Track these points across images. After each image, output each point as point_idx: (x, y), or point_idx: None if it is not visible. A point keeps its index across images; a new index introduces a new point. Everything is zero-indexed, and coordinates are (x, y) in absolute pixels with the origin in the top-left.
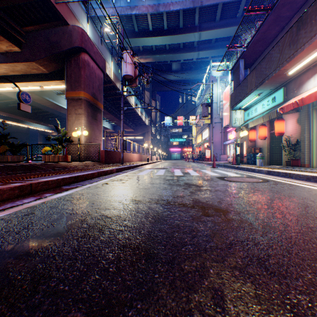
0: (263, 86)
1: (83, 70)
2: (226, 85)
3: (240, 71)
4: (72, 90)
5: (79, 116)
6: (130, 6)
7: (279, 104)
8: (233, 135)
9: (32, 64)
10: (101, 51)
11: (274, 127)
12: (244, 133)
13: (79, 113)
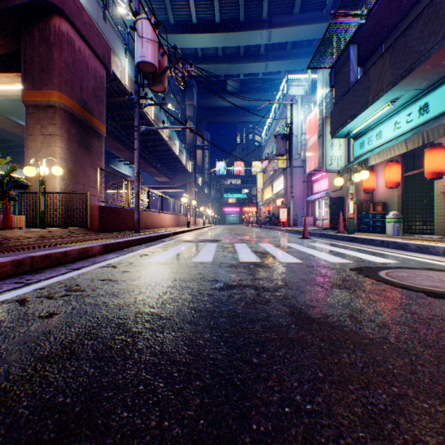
0: (408, 80)
1: (57, 49)
2: (311, 108)
3: (351, 66)
4: (34, 89)
5: (50, 140)
6: None
7: (439, 115)
8: (323, 186)
9: None
10: (104, 32)
11: (425, 162)
12: (363, 176)
13: (51, 134)
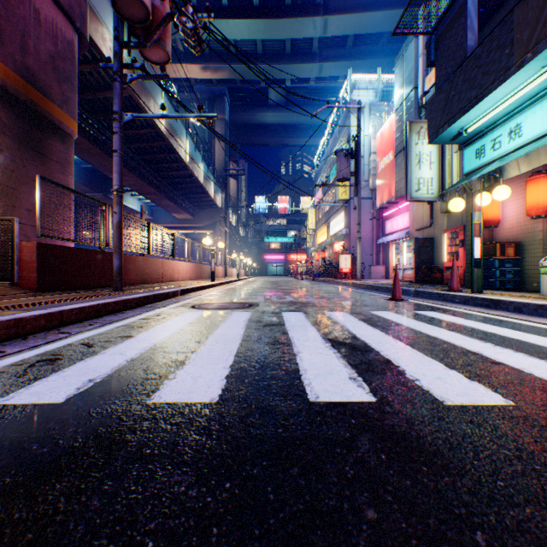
0: None
1: None
2: (384, 118)
3: (469, 21)
4: None
5: None
6: None
7: None
8: (401, 223)
9: None
10: None
11: None
12: (501, 194)
13: None
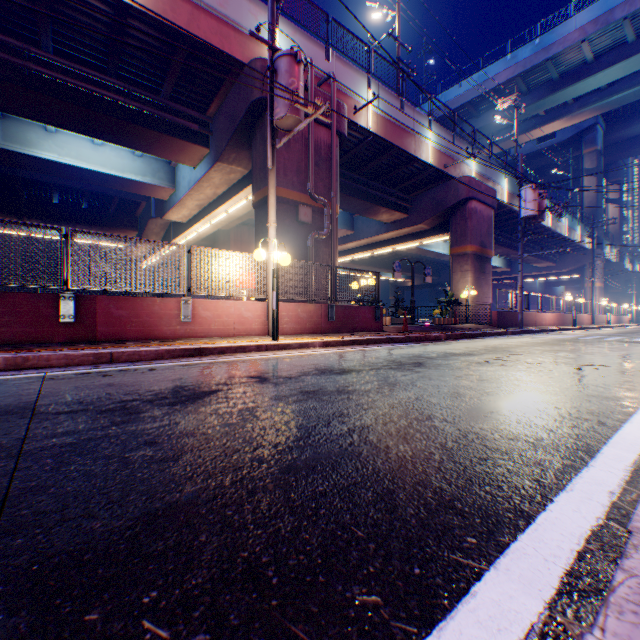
0: None
1: (468, 221)
2: None
3: None
4: (455, 246)
5: (464, 273)
6: (539, 50)
7: None
8: None
9: (416, 226)
10: (489, 176)
11: None
12: None
13: (464, 270)
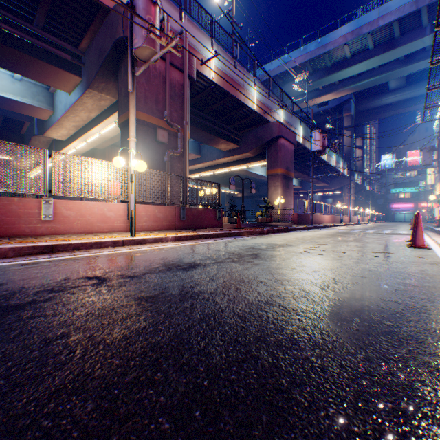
0: None
1: (279, 152)
2: None
3: None
4: (271, 169)
5: (276, 188)
6: (320, 46)
7: None
8: None
9: (245, 154)
10: (291, 123)
11: None
12: None
13: (276, 185)
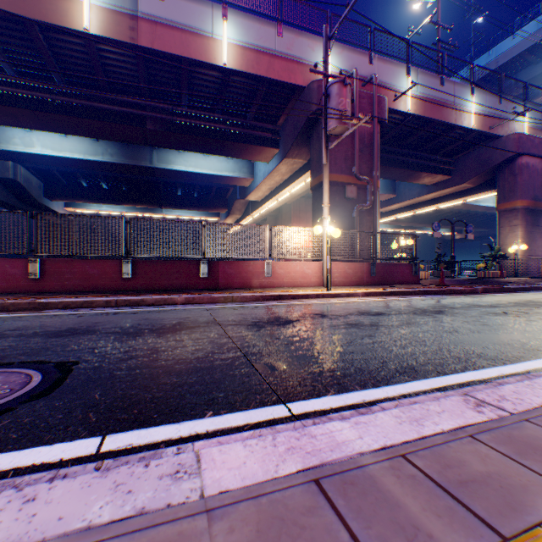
0: None
1: (518, 176)
2: None
3: None
4: (503, 202)
5: (512, 228)
6: None
7: None
8: None
9: (459, 186)
10: None
11: None
12: None
13: (513, 225)
